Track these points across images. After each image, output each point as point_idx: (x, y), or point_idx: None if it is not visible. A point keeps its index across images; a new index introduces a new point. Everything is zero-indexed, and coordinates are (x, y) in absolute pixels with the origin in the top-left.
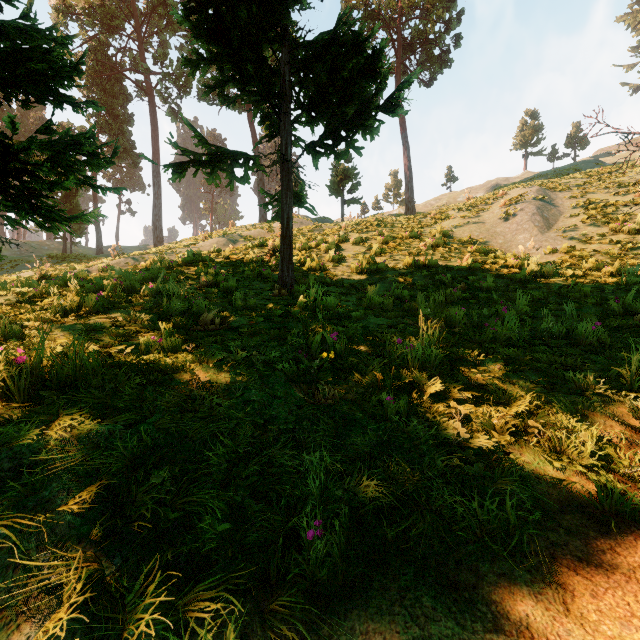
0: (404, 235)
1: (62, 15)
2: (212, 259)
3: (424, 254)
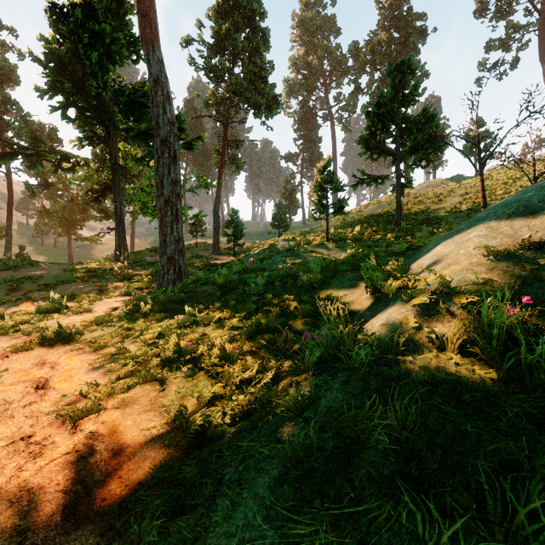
0: (494, 187)
1: (289, 97)
2: (369, 218)
3: (496, 199)
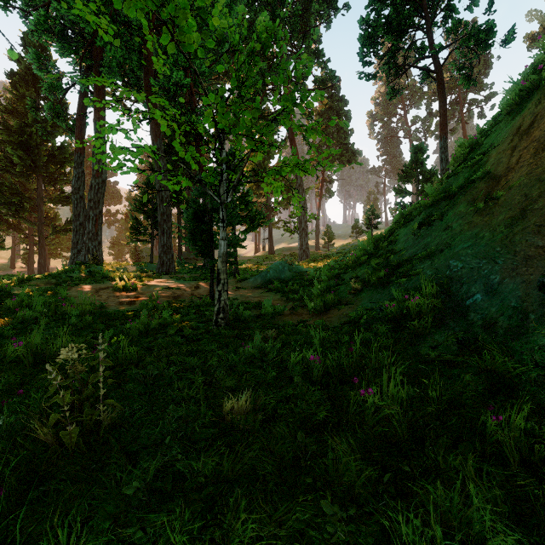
0: None
1: (372, 126)
2: None
3: None
